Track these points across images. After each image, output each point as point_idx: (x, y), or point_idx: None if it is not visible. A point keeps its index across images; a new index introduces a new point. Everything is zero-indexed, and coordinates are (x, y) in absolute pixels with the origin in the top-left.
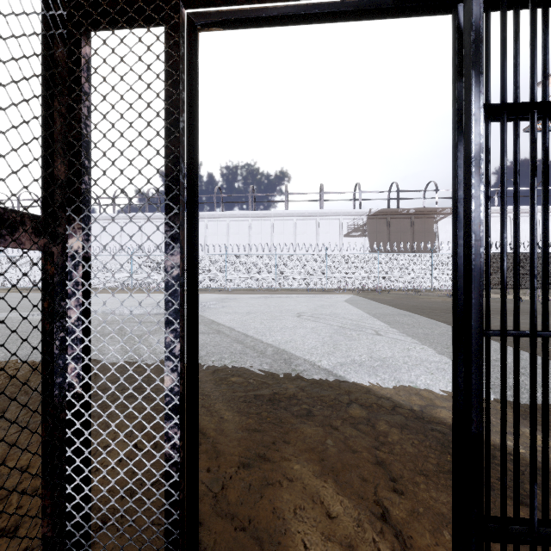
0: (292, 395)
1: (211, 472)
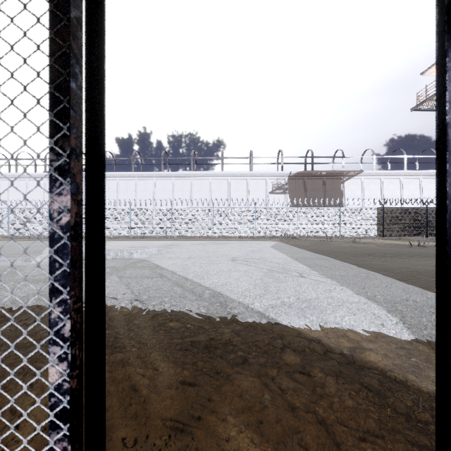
0: (227, 341)
1: (138, 444)
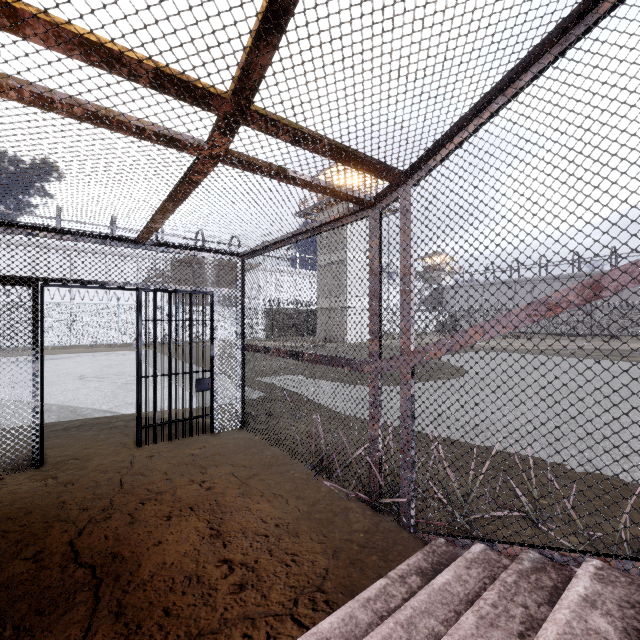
0: (79, 425)
1: None
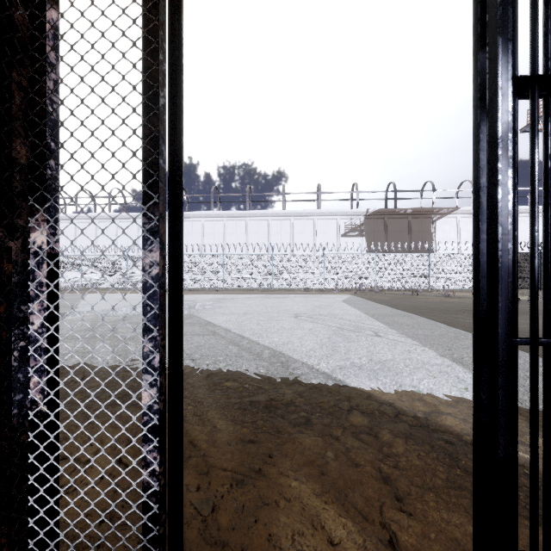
0: (289, 401)
1: (201, 490)
